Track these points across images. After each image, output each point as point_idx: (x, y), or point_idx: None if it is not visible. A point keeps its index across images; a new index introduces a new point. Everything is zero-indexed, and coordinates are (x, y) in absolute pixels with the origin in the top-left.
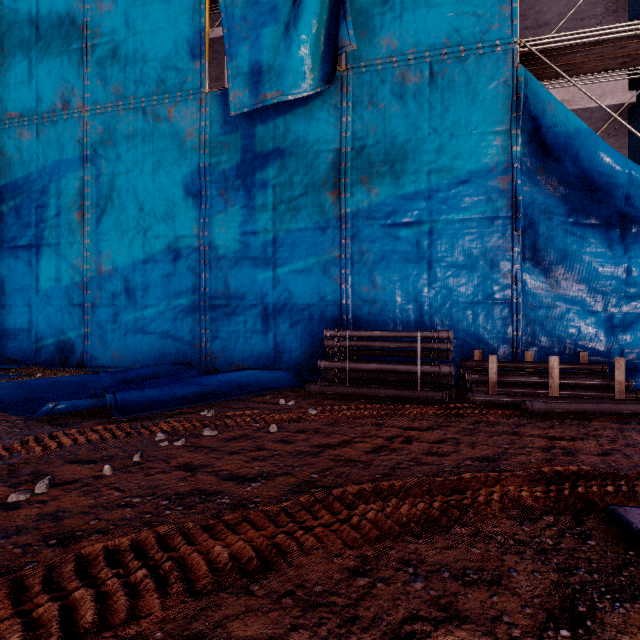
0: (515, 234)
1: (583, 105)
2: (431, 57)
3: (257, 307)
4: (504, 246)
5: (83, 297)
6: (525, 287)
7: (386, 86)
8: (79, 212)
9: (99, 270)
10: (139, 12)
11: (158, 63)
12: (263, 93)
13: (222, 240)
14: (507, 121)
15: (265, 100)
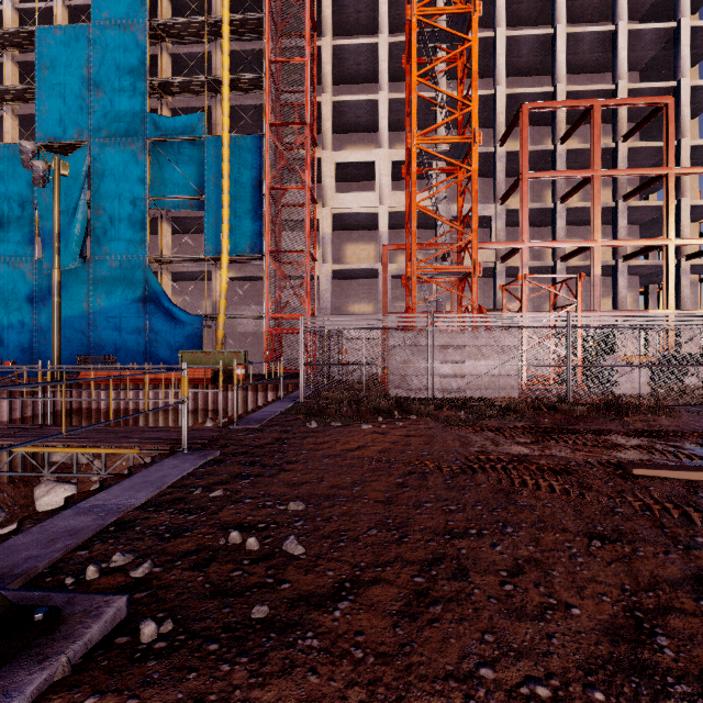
0: (147, 323)
1: (197, 270)
2: (120, 258)
3: None
4: (143, 327)
5: None
6: (149, 341)
7: (105, 266)
8: None
9: None
10: (6, 221)
11: (15, 244)
12: None
13: (43, 320)
14: (144, 284)
15: None
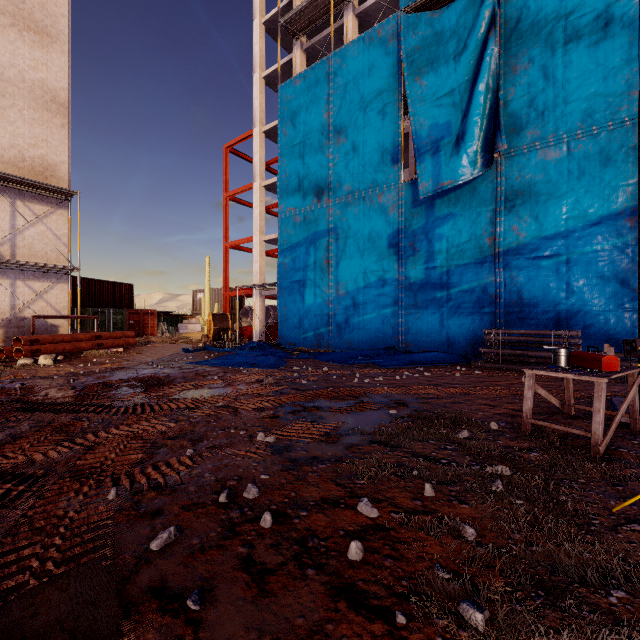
0: None
1: None
2: (568, 138)
3: (436, 314)
4: (633, 269)
5: (329, 309)
6: None
7: (531, 163)
8: (326, 260)
9: (338, 293)
10: (361, 141)
11: (372, 169)
12: (441, 182)
13: (412, 273)
14: (636, 176)
15: (442, 187)
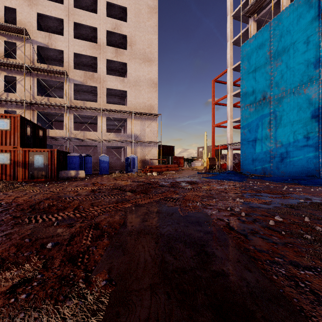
0: None
1: None
2: None
3: None
4: None
5: (270, 154)
6: None
7: None
8: (269, 129)
9: (276, 146)
10: (291, 61)
11: (299, 75)
12: None
13: None
14: None
15: None
